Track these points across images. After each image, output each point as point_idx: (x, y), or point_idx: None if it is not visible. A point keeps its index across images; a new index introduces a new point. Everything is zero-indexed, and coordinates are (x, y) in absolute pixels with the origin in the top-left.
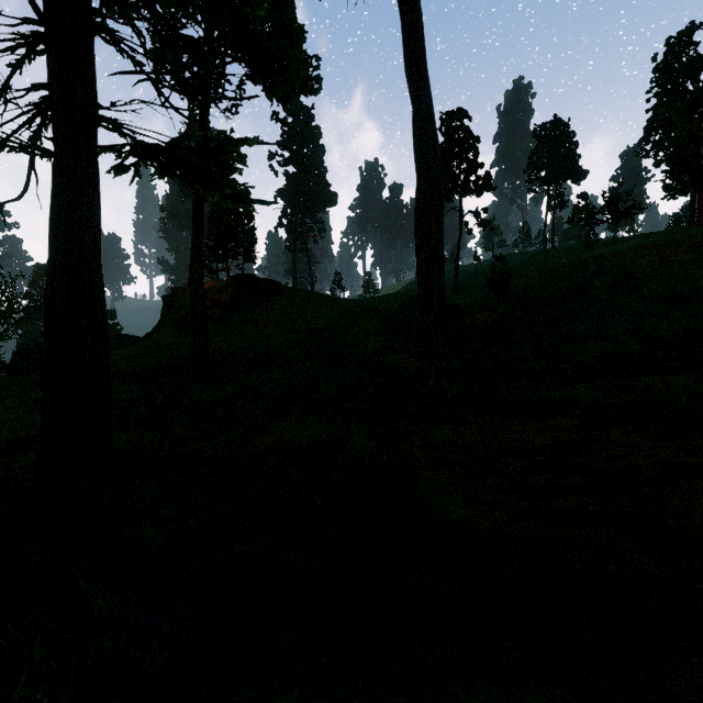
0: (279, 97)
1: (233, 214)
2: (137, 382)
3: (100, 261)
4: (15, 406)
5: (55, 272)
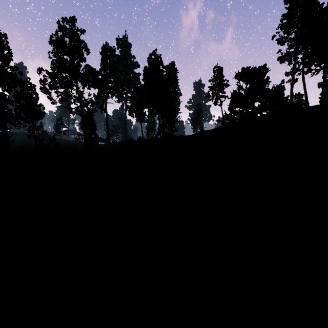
0: None
1: None
2: None
3: None
4: None
5: None
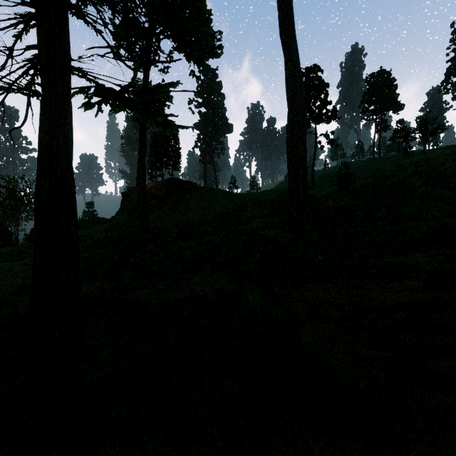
0: (195, 60)
1: (166, 139)
2: (104, 248)
3: (72, 167)
4: (29, 263)
5: (41, 174)
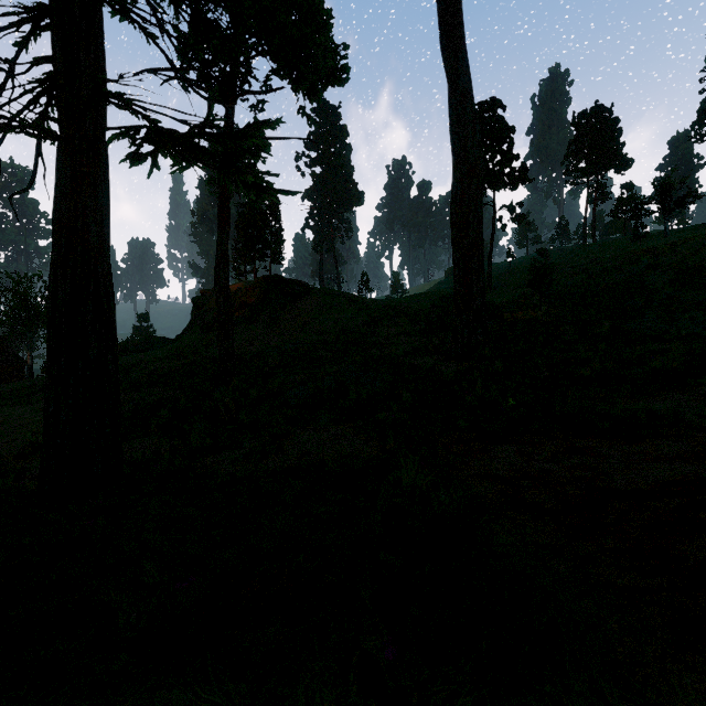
0: (305, 89)
1: (260, 216)
2: (165, 384)
3: (108, 254)
4: None
5: (58, 266)
